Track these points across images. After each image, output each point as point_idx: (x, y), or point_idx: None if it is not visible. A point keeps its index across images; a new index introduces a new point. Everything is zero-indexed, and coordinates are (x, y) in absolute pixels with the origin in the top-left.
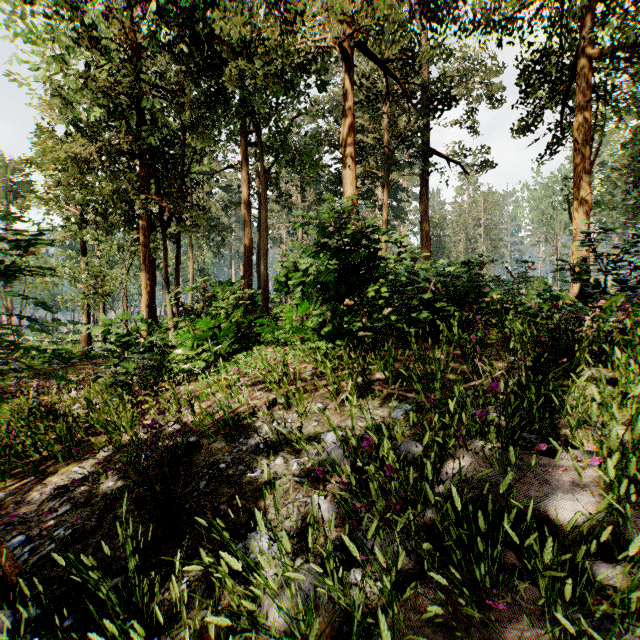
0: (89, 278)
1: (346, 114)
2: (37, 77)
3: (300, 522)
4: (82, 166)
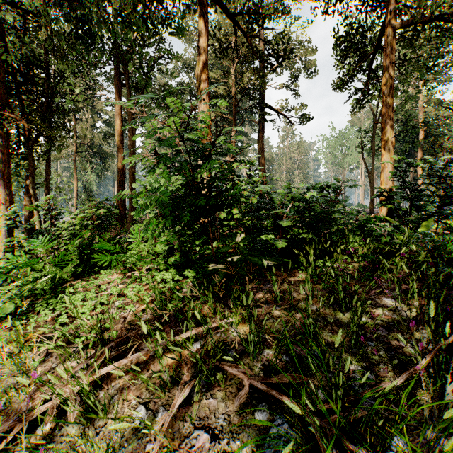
0: None
1: (201, 52)
2: None
3: None
4: None
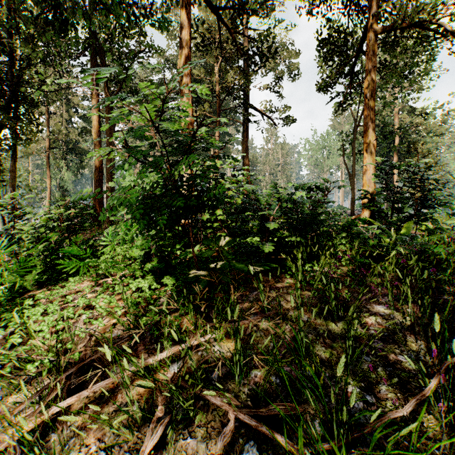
0: None
1: (183, 45)
2: None
3: None
4: None
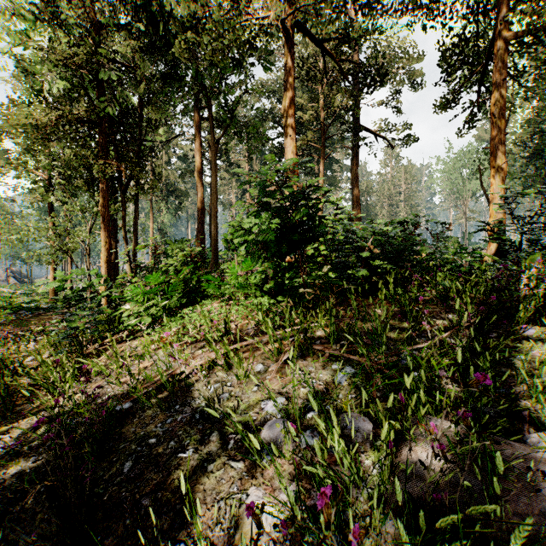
0: (53, 236)
1: (287, 88)
2: (4, 51)
3: (232, 531)
4: (42, 132)
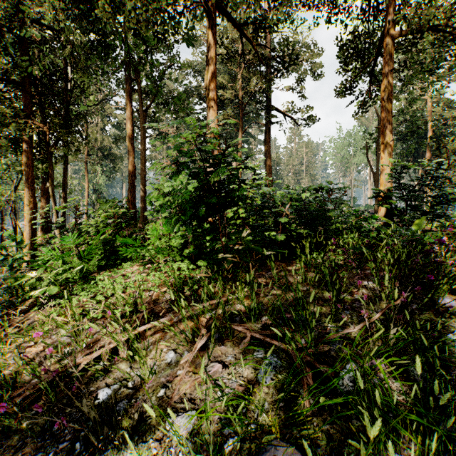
0: None
1: (209, 63)
2: None
3: None
4: None
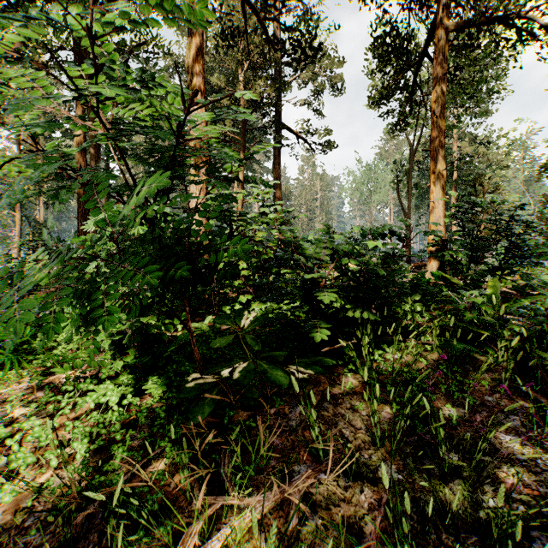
0: None
1: (193, 32)
2: None
3: None
4: None
